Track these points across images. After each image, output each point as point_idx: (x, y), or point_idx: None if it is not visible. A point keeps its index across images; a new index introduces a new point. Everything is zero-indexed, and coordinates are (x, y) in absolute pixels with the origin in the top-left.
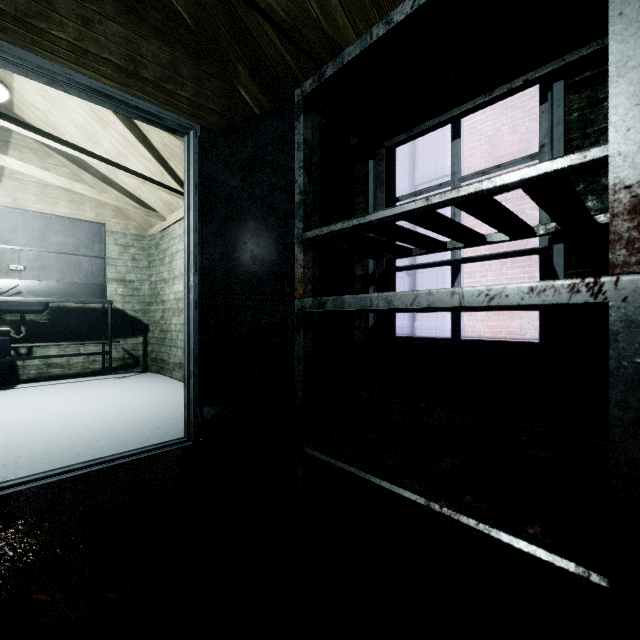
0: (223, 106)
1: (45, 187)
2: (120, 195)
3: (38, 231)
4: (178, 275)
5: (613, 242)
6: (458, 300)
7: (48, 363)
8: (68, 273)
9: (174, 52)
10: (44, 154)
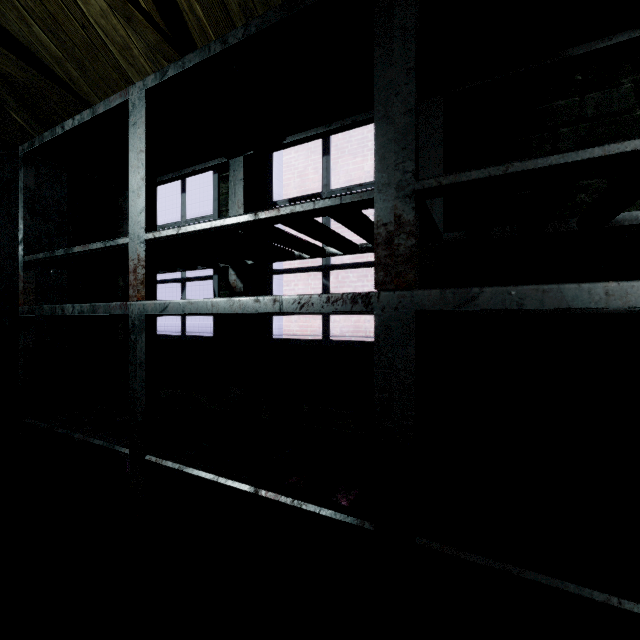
0: None
1: None
2: None
3: None
4: None
5: (130, 285)
6: (88, 311)
7: None
8: None
9: None
10: None
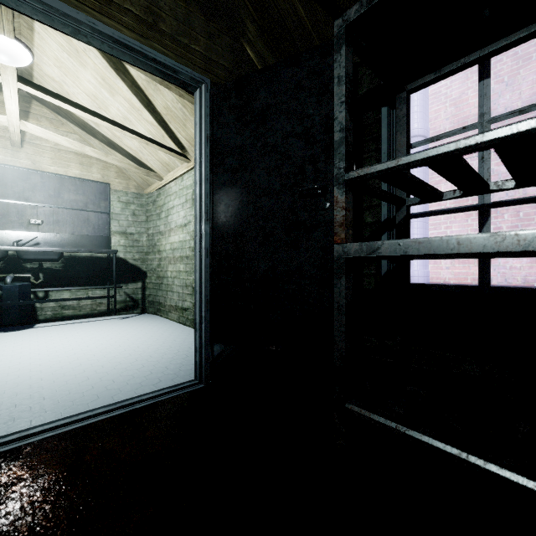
0: (231, 62)
1: (59, 151)
2: (123, 158)
3: (53, 190)
4: (174, 228)
5: None
6: None
7: (62, 305)
8: (78, 226)
9: (188, 7)
10: (58, 123)
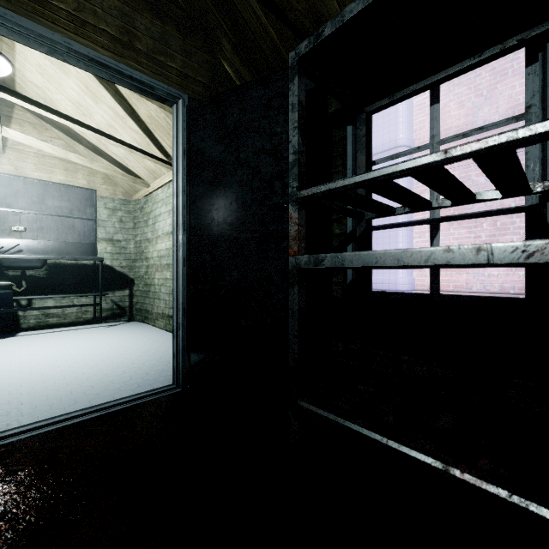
0: (208, 78)
1: (43, 157)
2: (109, 164)
3: (37, 196)
4: (161, 235)
5: None
6: (485, 257)
7: (46, 313)
8: (63, 233)
9: (165, 26)
10: (42, 128)
